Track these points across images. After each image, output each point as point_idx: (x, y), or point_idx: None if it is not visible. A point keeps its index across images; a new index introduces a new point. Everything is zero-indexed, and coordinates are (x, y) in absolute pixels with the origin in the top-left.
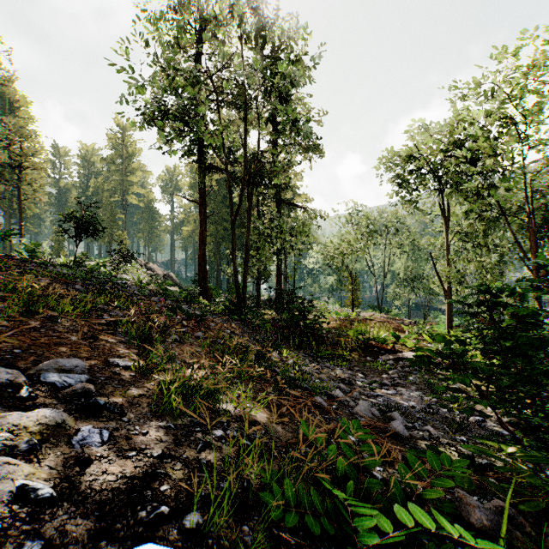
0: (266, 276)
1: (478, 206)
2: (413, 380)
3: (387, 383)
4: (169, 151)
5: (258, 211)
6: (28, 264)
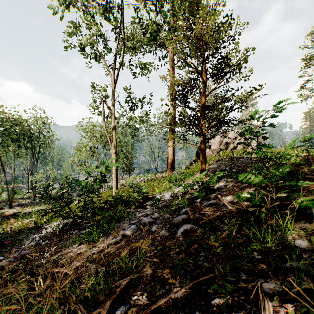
0: None
1: None
2: None
3: None
4: None
5: None
6: None
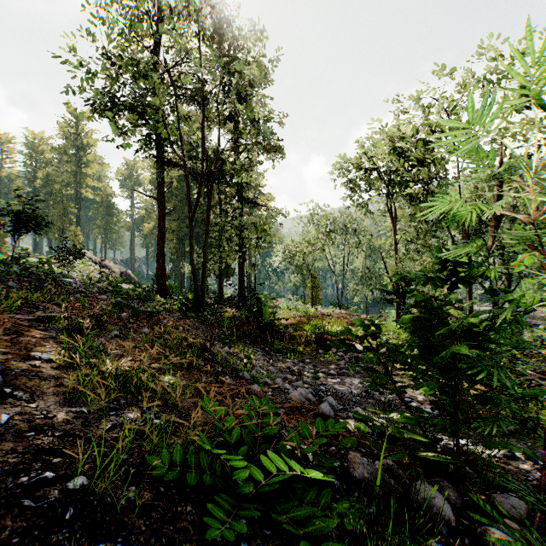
0: (229, 274)
1: (419, 209)
2: (358, 369)
3: (333, 373)
4: (123, 144)
5: (221, 209)
6: None
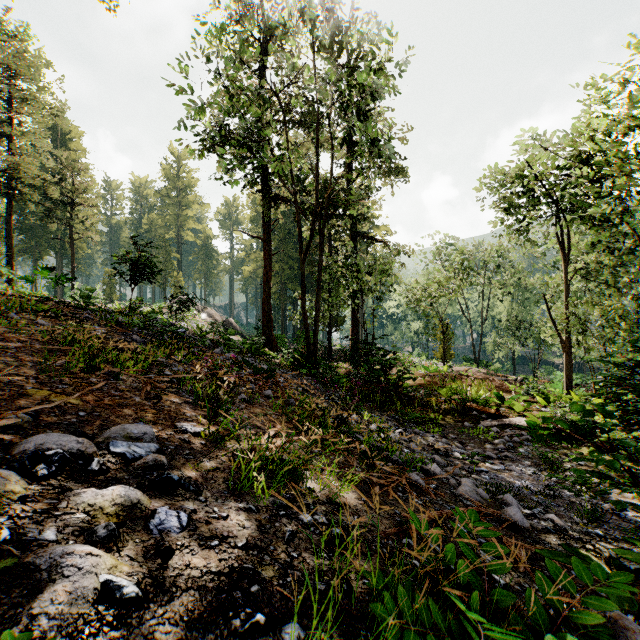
0: (339, 323)
1: (607, 236)
2: (525, 453)
3: (492, 456)
4: (230, 181)
5: (330, 247)
6: (83, 311)
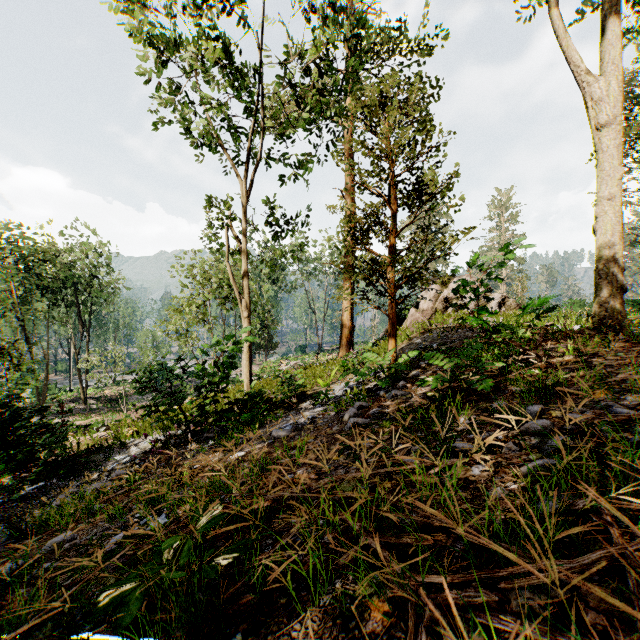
0: None
1: None
2: None
3: None
4: None
5: None
6: None
